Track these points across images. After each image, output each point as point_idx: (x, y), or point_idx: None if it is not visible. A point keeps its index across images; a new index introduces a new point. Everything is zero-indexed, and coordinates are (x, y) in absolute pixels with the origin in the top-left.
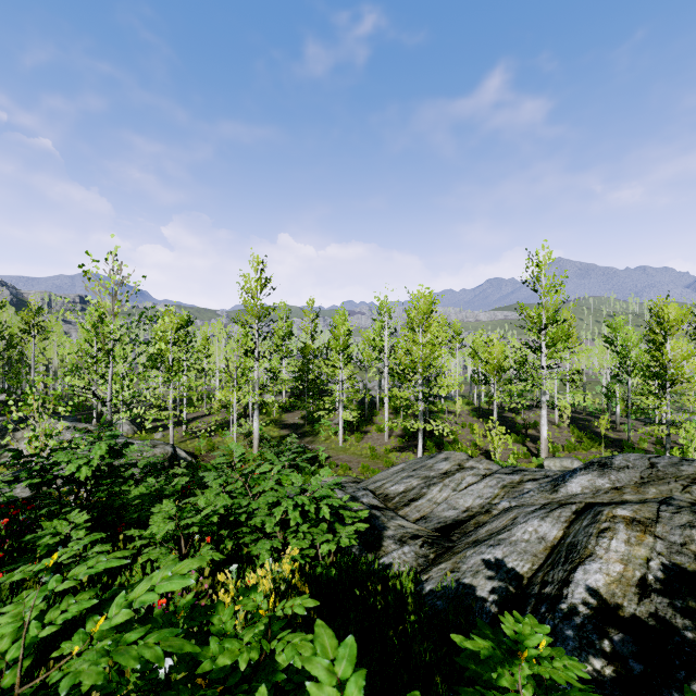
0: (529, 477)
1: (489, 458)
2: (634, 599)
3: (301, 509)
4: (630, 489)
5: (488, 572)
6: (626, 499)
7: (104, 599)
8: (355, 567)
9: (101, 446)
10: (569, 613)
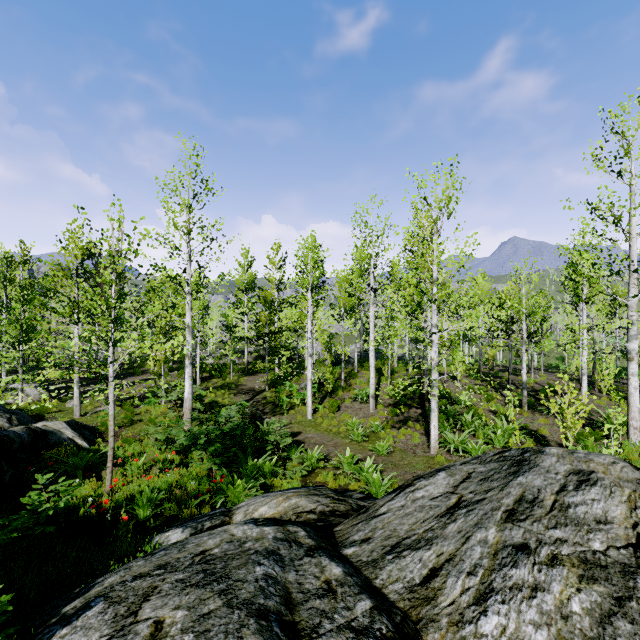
0: None
1: (536, 439)
2: None
3: None
4: None
5: None
6: None
7: None
8: None
9: None
10: None
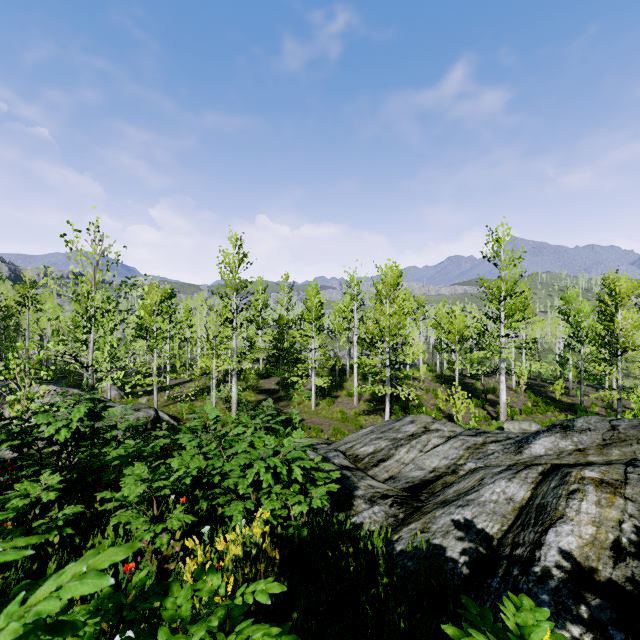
0: (491, 439)
1: (452, 421)
2: (609, 563)
3: (274, 471)
4: (593, 451)
5: (458, 533)
6: (592, 461)
7: (1, 601)
8: (326, 526)
9: (80, 409)
10: (543, 577)
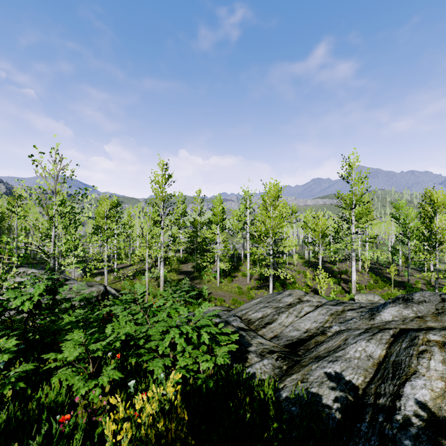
0: (348, 308)
1: (317, 294)
2: None
3: (186, 335)
4: (430, 318)
5: (331, 383)
6: (431, 326)
7: None
8: (228, 375)
9: (40, 286)
10: (404, 424)
